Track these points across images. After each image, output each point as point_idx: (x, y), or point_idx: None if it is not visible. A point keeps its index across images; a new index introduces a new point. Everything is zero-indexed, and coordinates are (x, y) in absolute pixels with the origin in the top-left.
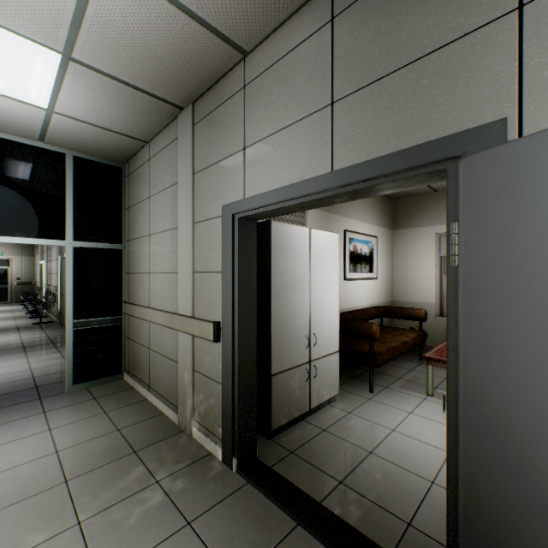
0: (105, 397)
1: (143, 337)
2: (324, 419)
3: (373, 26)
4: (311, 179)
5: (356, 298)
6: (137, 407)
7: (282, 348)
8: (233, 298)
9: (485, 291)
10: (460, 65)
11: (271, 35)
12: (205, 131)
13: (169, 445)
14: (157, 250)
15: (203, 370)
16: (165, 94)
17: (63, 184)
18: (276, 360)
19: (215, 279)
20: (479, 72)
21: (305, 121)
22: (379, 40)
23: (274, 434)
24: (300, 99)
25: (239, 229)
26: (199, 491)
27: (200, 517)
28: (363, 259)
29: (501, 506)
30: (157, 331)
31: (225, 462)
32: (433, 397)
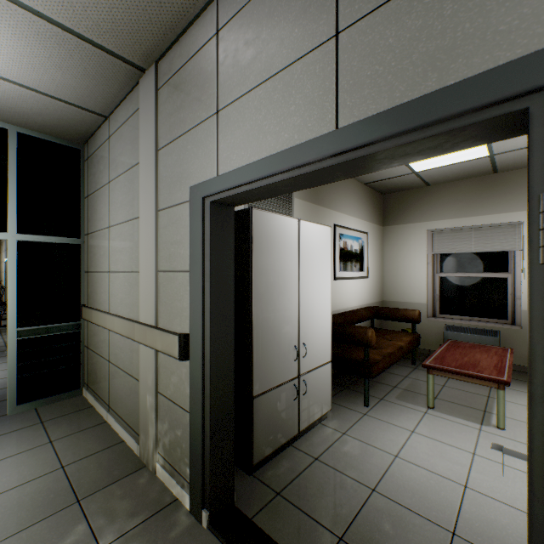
0: (55, 420)
1: (102, 348)
2: (315, 443)
3: None
4: (306, 143)
5: (346, 299)
6: (92, 433)
7: (266, 364)
8: (203, 305)
9: None
10: None
11: None
12: (171, 96)
13: (124, 489)
14: (118, 245)
15: (168, 393)
16: (119, 48)
17: (4, 165)
18: (258, 379)
19: (182, 280)
20: None
21: (297, 64)
22: None
23: (256, 468)
24: (290, 36)
25: (211, 217)
26: None
27: None
28: (353, 257)
29: None
30: (117, 342)
31: (194, 514)
32: (435, 410)
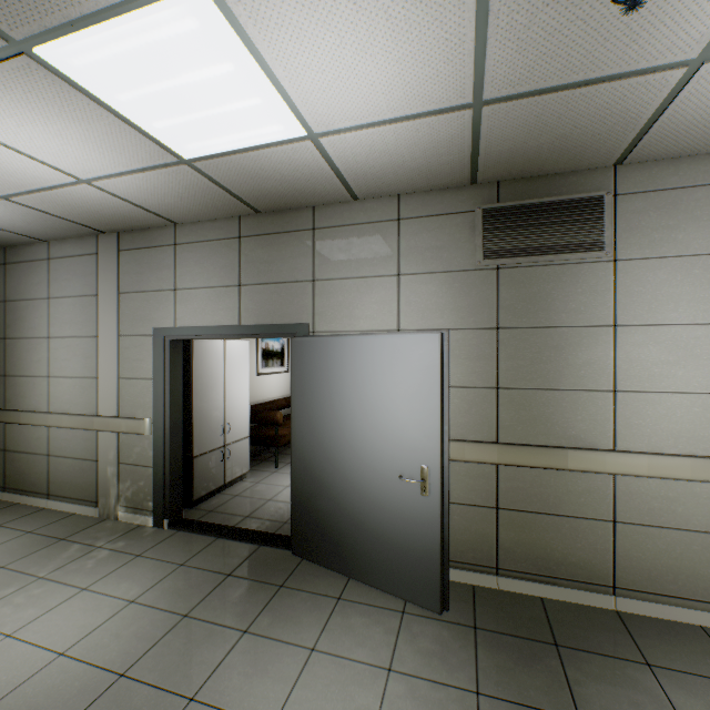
0: None
1: (37, 445)
2: (237, 489)
3: (261, 255)
4: (227, 326)
5: (269, 391)
6: (38, 515)
7: (202, 436)
8: (165, 399)
9: (299, 392)
10: (296, 294)
11: (198, 221)
12: (134, 261)
13: (97, 529)
14: (64, 354)
15: (131, 460)
16: (93, 225)
17: None
18: (197, 446)
19: (145, 384)
20: (302, 300)
21: (223, 289)
22: (264, 264)
23: (195, 504)
24: (220, 274)
25: (170, 348)
26: (141, 542)
27: (147, 551)
28: (275, 355)
29: (303, 473)
30: (63, 436)
31: (157, 526)
32: None
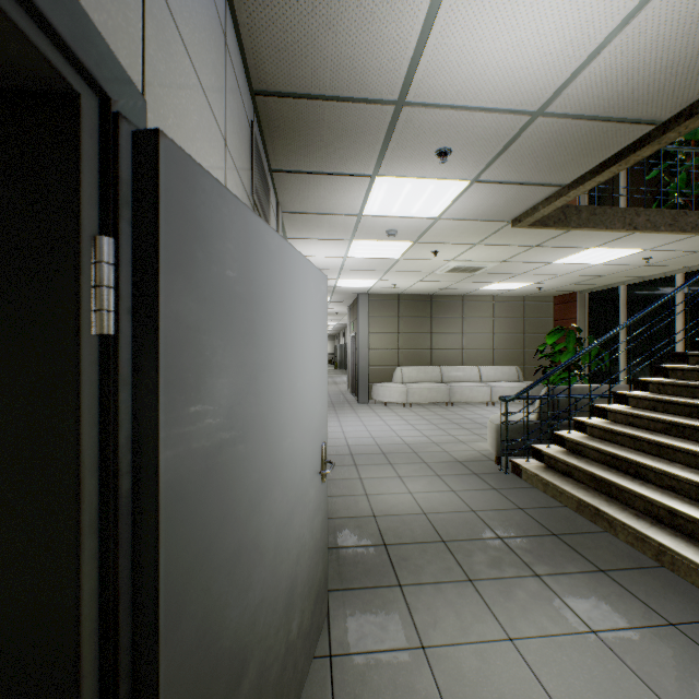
0: None
1: None
2: None
3: None
4: None
5: None
6: None
7: None
8: None
9: (188, 379)
10: None
11: None
12: None
13: None
14: None
15: None
16: None
17: None
18: None
19: None
20: None
21: None
22: None
23: None
24: None
25: None
26: None
27: None
28: None
29: (200, 687)
30: None
31: None
32: None
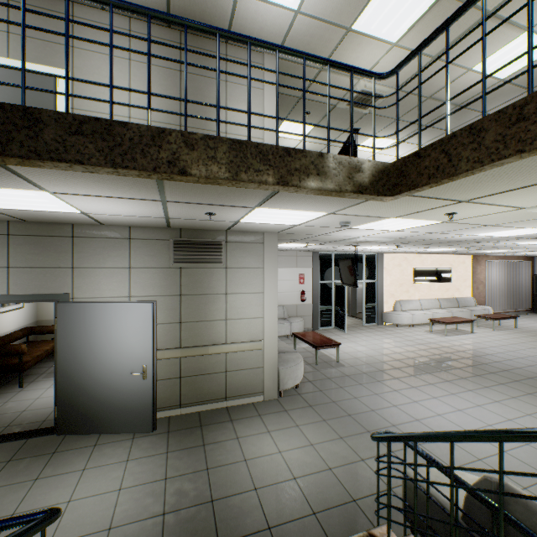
0: None
1: None
2: None
3: (29, 248)
4: None
5: (5, 326)
6: None
7: None
8: None
9: (63, 336)
10: (59, 275)
11: None
12: None
13: None
14: None
15: None
16: None
17: None
18: None
19: None
20: (64, 279)
21: None
22: (32, 254)
23: None
24: None
25: None
26: None
27: None
28: None
29: (67, 384)
30: None
31: None
32: None
